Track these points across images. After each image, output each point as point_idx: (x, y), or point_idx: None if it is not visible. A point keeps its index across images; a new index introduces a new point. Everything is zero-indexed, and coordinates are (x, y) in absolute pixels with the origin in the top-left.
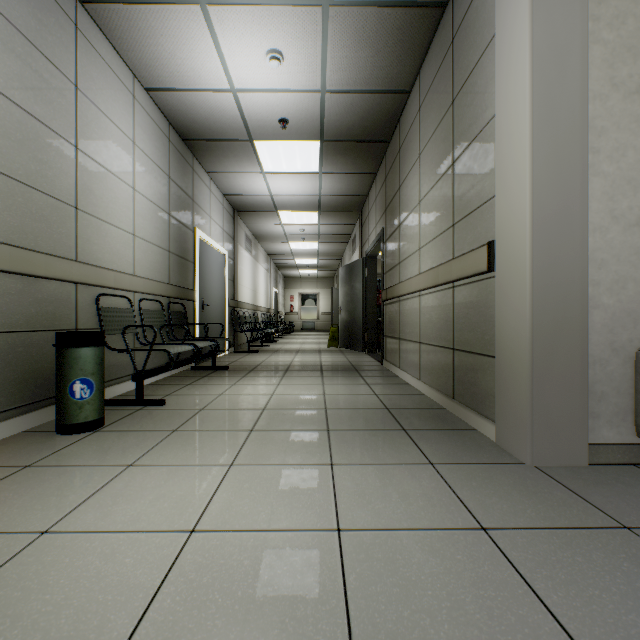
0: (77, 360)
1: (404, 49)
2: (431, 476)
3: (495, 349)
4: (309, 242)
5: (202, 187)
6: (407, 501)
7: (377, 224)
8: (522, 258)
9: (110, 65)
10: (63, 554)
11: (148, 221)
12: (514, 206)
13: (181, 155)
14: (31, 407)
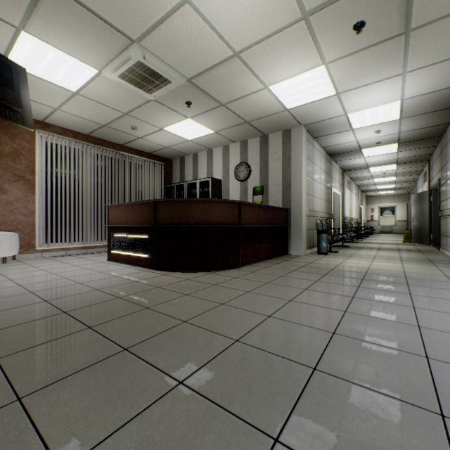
0: (323, 237)
1: (441, 117)
2: (433, 267)
3: None
4: (388, 177)
5: (333, 169)
6: (422, 267)
7: (436, 174)
8: None
9: (316, 148)
10: (349, 263)
11: (322, 192)
12: None
13: (328, 161)
14: (308, 248)
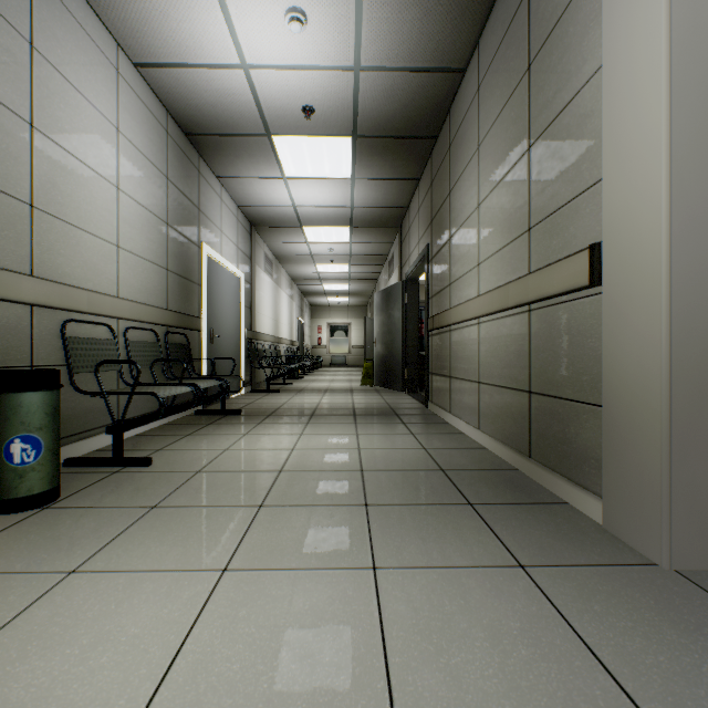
0: (16, 410)
1: (461, 9)
2: (527, 591)
3: (602, 395)
4: (339, 264)
5: (211, 194)
6: (500, 647)
7: (420, 240)
8: (653, 263)
9: (83, 25)
10: None
11: (138, 230)
12: (637, 189)
13: (183, 153)
14: None
